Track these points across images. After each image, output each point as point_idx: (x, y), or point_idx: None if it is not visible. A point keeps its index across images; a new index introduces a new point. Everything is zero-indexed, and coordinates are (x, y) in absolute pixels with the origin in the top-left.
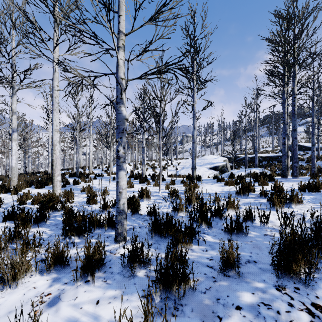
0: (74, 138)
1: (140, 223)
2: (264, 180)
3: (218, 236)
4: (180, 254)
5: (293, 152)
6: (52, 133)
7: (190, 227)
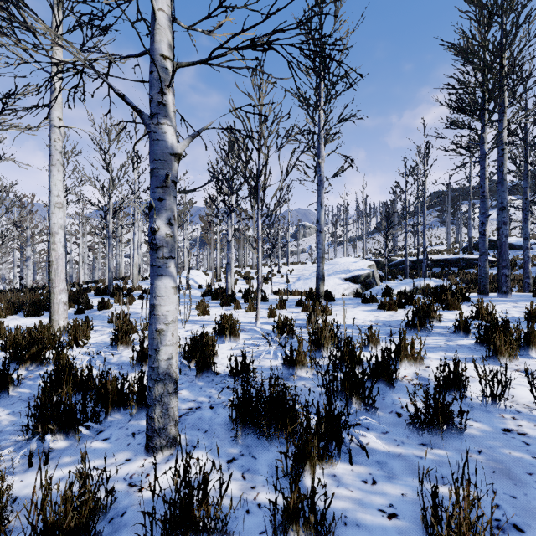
0: (107, 226)
1: (213, 394)
2: (453, 300)
3: (394, 433)
4: (310, 506)
5: (500, 249)
6: (49, 209)
7: (329, 415)
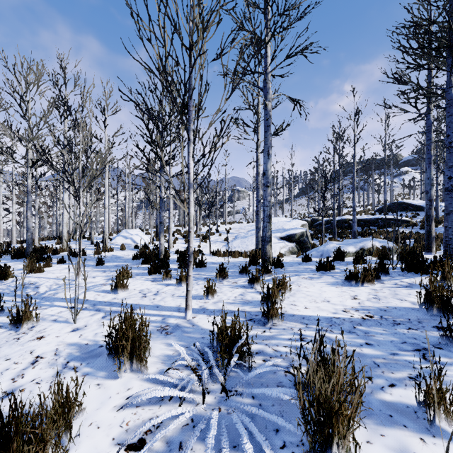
0: (36, 183)
1: None
2: None
3: None
4: None
5: None
6: None
7: None
